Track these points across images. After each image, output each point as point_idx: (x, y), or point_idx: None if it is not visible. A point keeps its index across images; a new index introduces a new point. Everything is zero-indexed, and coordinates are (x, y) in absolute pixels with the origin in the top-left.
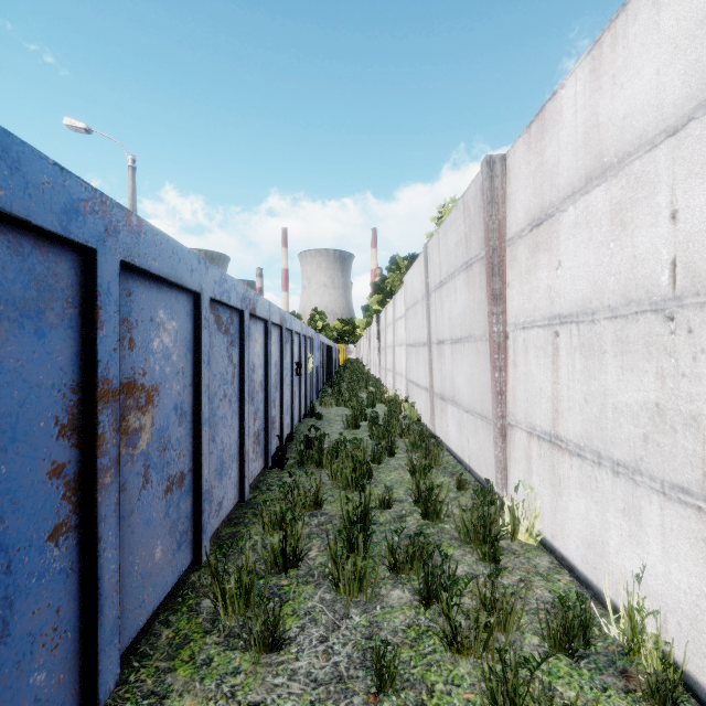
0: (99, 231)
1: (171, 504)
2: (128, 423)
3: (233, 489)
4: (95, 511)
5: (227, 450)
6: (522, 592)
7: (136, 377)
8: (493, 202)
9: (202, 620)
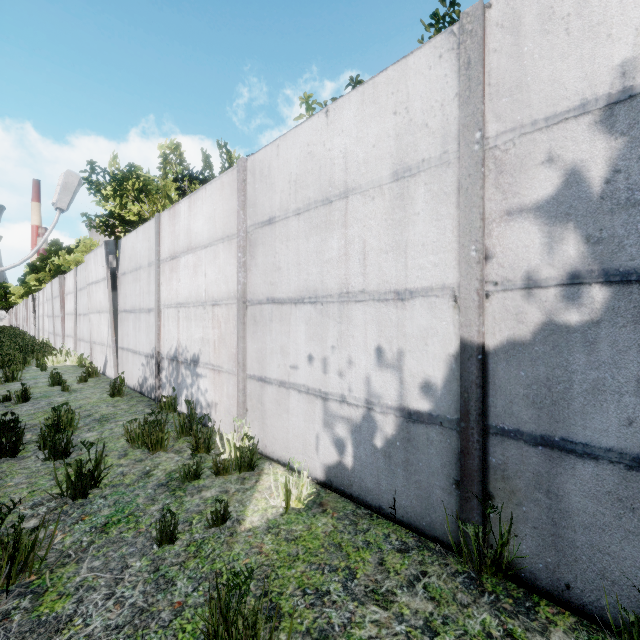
0: None
1: None
2: None
3: None
4: None
5: None
6: None
7: None
8: (61, 286)
9: None
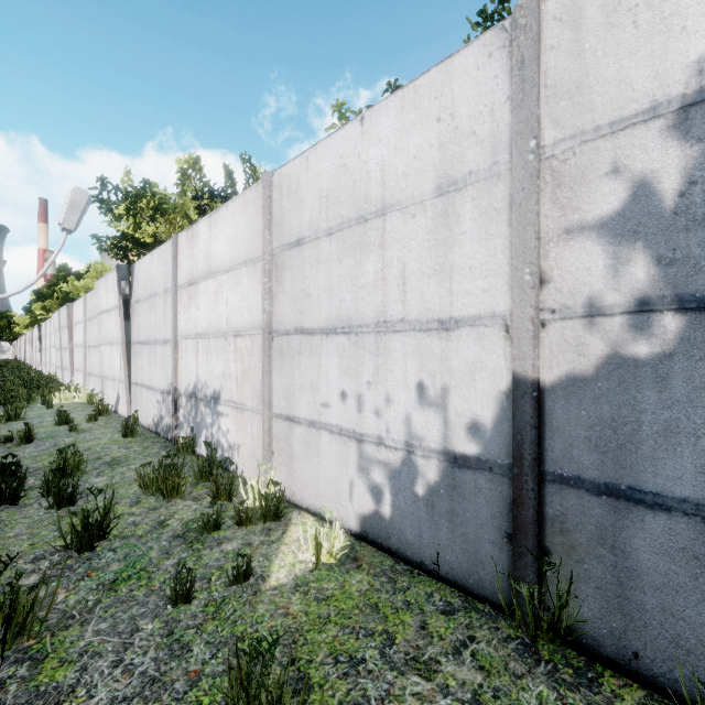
0: None
1: None
2: None
3: None
4: None
5: None
6: None
7: None
8: (70, 315)
9: None
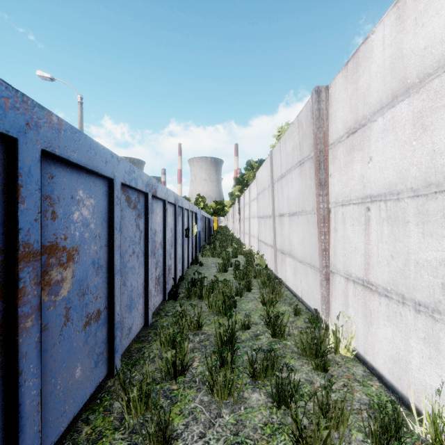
0: (20, 124)
1: (89, 334)
2: (50, 276)
3: (140, 317)
4: (16, 350)
5: (135, 290)
6: (346, 396)
7: (58, 241)
8: (320, 118)
9: (113, 419)
